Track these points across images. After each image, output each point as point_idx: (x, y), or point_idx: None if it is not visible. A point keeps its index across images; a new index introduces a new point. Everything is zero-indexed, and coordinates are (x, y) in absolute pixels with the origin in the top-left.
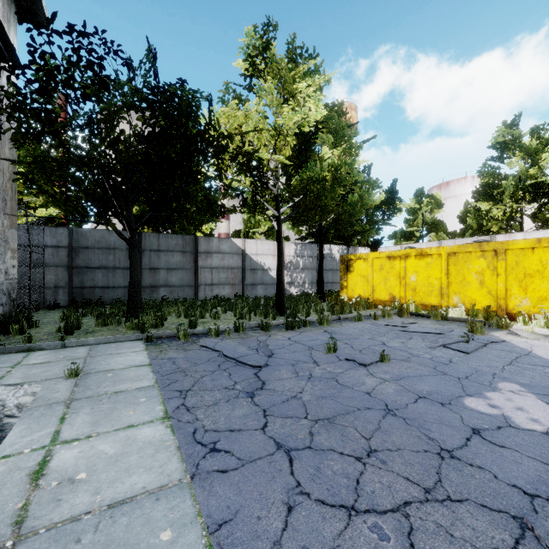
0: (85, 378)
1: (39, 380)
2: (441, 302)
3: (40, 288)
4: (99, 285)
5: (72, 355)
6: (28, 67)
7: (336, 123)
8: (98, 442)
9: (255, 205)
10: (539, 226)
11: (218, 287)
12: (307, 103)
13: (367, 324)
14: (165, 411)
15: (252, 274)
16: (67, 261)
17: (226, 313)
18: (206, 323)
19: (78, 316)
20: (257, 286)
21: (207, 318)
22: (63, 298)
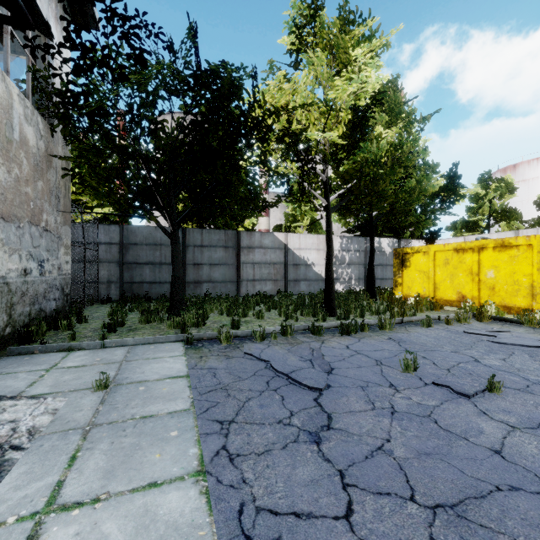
0: (114, 392)
1: (66, 390)
2: (532, 304)
3: (95, 283)
4: (146, 280)
5: (109, 358)
6: (64, 45)
7: (391, 100)
8: (104, 514)
9: (302, 193)
10: None
11: (260, 283)
12: (363, 72)
13: (442, 331)
14: (201, 458)
15: (295, 269)
16: (118, 257)
17: (269, 311)
18: (249, 323)
19: (124, 311)
20: (300, 283)
21: (250, 317)
22: (114, 293)
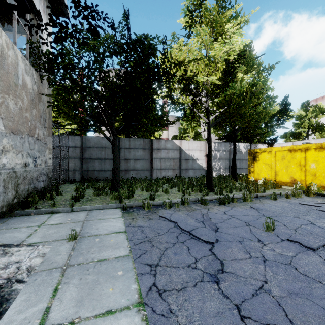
0: (80, 242)
1: (50, 240)
2: None
3: (66, 171)
4: (96, 169)
5: (76, 218)
6: (49, 24)
7: (247, 56)
8: None
9: (193, 115)
10: None
11: (164, 171)
12: (232, 38)
13: (285, 203)
14: (140, 292)
15: (186, 162)
16: (80, 155)
17: (171, 189)
18: (160, 196)
19: (84, 188)
20: (189, 170)
21: (160, 192)
22: (77, 177)
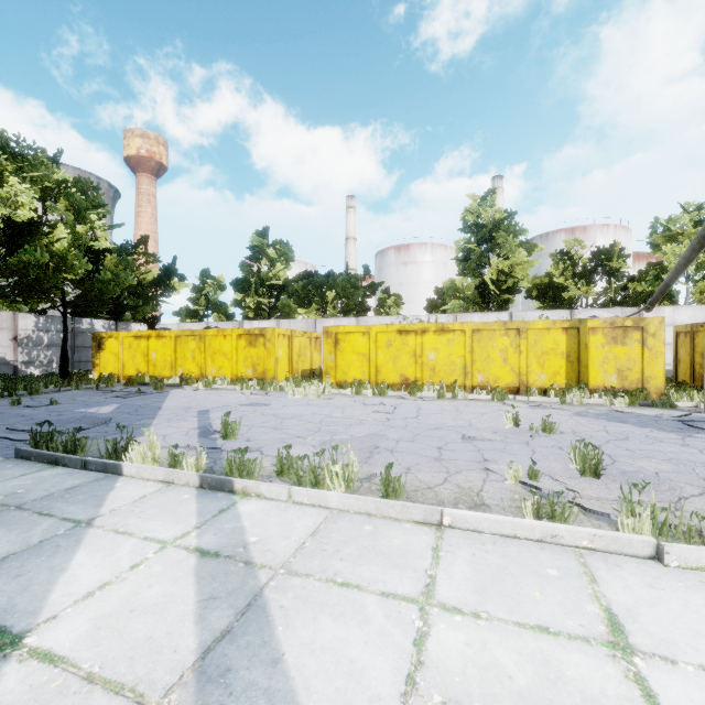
0: None
1: None
2: (172, 374)
3: None
4: None
5: None
6: None
7: (78, 202)
8: None
9: None
10: (281, 315)
11: None
12: (20, 197)
13: (79, 391)
14: None
15: None
16: None
17: None
18: None
19: None
20: None
21: None
22: None
